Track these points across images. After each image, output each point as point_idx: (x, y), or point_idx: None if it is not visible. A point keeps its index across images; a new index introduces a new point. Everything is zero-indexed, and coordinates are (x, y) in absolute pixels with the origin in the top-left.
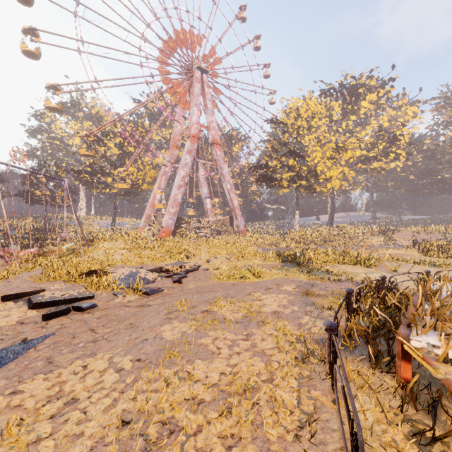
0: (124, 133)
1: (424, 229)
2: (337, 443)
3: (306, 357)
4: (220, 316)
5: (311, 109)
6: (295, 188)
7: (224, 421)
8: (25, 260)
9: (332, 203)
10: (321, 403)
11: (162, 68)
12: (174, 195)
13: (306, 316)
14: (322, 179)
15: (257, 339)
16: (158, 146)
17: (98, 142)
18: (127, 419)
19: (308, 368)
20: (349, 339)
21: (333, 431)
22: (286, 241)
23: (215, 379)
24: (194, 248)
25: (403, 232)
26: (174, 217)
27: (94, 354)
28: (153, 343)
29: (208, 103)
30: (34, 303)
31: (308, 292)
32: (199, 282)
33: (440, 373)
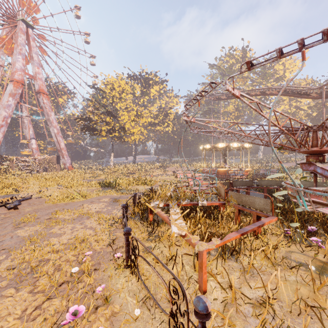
0: None
1: (179, 165)
2: (123, 243)
3: (113, 224)
4: (61, 219)
5: (122, 86)
6: (111, 138)
7: (74, 251)
8: None
9: (135, 149)
10: (119, 236)
11: None
12: None
13: (115, 210)
14: (128, 133)
15: (87, 223)
16: None
17: None
18: (12, 268)
19: (114, 226)
20: (134, 215)
21: (122, 241)
22: (104, 174)
23: (65, 242)
24: (23, 182)
25: (171, 167)
26: None
27: None
28: (12, 240)
29: (34, 55)
30: None
31: (117, 200)
32: (35, 206)
33: (156, 211)
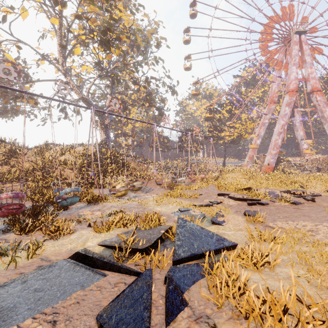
0: (235, 102)
1: None
2: None
3: None
4: None
5: None
6: None
7: None
8: (200, 180)
9: None
10: None
11: (262, 47)
12: (274, 140)
13: None
14: None
15: None
16: (252, 104)
17: (216, 112)
18: None
19: None
20: None
21: None
22: None
23: None
24: (305, 180)
25: None
26: (275, 157)
27: (294, 221)
28: None
29: (307, 58)
30: (237, 198)
31: None
32: None
33: None
